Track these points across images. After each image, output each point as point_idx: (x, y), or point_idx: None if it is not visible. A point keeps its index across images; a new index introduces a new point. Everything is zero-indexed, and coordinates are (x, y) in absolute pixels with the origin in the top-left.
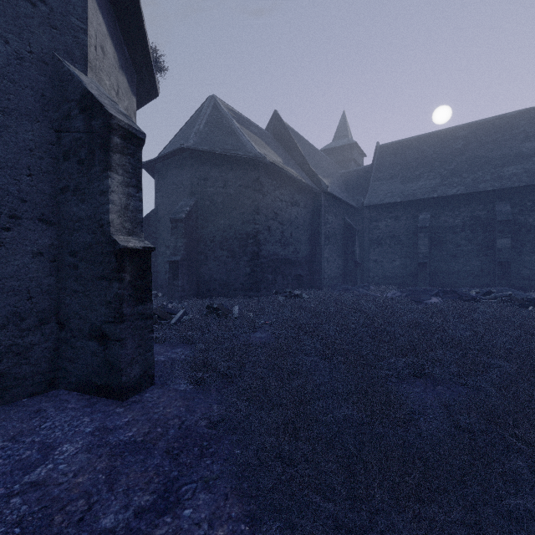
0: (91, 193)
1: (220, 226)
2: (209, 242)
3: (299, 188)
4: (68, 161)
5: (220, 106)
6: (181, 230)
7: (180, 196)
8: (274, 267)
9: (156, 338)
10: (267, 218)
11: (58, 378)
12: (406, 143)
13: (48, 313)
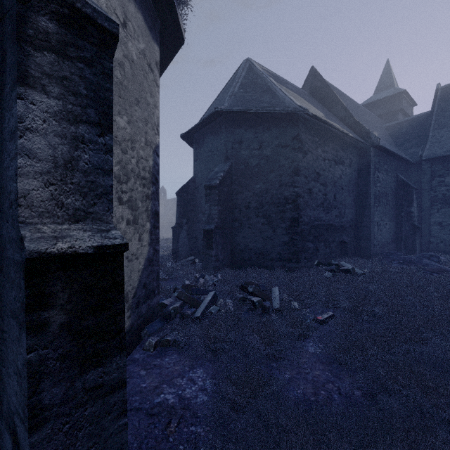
0: (3, 139)
1: (255, 190)
2: (243, 208)
3: (344, 144)
4: None
5: (255, 67)
6: (215, 197)
7: (215, 163)
8: (316, 234)
9: (174, 342)
10: (307, 180)
11: None
12: None
13: None
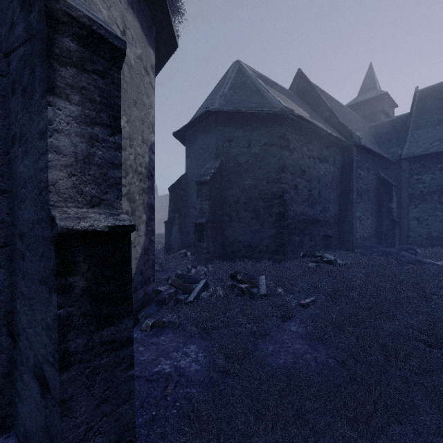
0: (32, 138)
1: (244, 186)
2: (233, 203)
3: (328, 143)
4: (14, 95)
5: (244, 69)
6: (206, 192)
7: (206, 160)
8: (301, 227)
9: (169, 323)
10: (293, 176)
11: (10, 415)
12: None
13: None
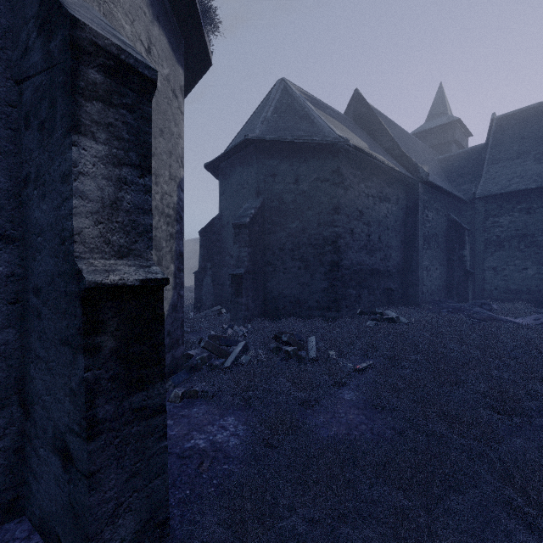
0: (52, 181)
1: (290, 230)
2: (277, 250)
3: (390, 179)
4: (28, 130)
5: (290, 89)
6: (245, 237)
7: (244, 198)
8: (358, 279)
9: (202, 392)
10: (349, 218)
11: (22, 497)
12: (541, 108)
13: (5, 390)
